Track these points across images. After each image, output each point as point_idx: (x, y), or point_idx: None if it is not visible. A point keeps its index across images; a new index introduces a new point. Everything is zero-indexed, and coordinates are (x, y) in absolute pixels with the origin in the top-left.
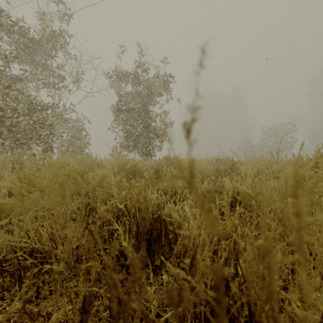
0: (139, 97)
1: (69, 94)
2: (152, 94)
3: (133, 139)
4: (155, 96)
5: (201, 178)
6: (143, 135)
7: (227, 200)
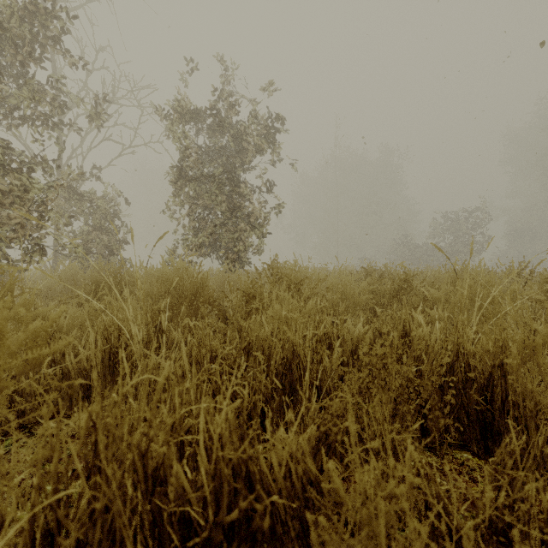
0: (220, 155)
1: (89, 148)
2: (244, 149)
3: (208, 231)
4: (249, 153)
5: (344, 308)
6: (227, 225)
7: (438, 379)
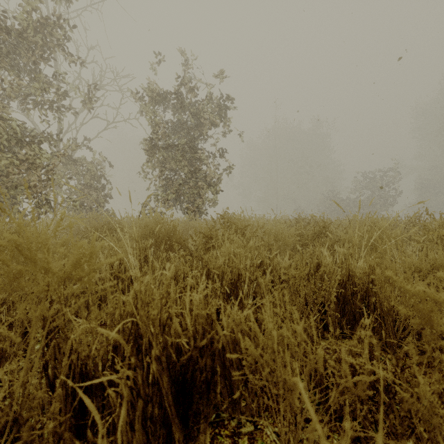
0: (183, 129)
1: (81, 124)
2: (202, 124)
3: (174, 188)
4: (206, 127)
5: (277, 248)
6: (189, 184)
7: (332, 291)
